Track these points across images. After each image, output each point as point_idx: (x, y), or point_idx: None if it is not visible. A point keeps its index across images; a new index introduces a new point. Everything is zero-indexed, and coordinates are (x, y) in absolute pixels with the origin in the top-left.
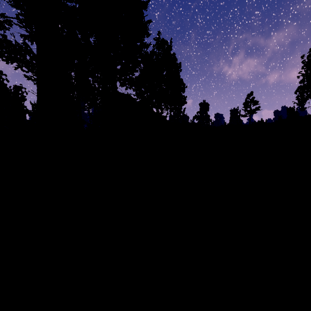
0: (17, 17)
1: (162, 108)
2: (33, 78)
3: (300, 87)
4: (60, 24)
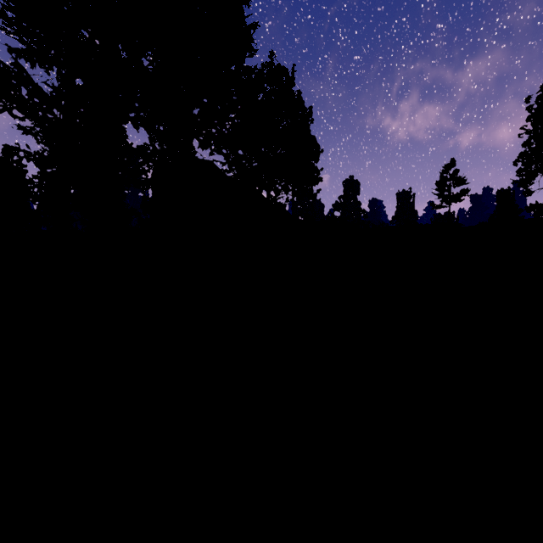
0: (2, 14)
1: (278, 189)
2: (35, 132)
3: (523, 153)
4: (85, 30)
